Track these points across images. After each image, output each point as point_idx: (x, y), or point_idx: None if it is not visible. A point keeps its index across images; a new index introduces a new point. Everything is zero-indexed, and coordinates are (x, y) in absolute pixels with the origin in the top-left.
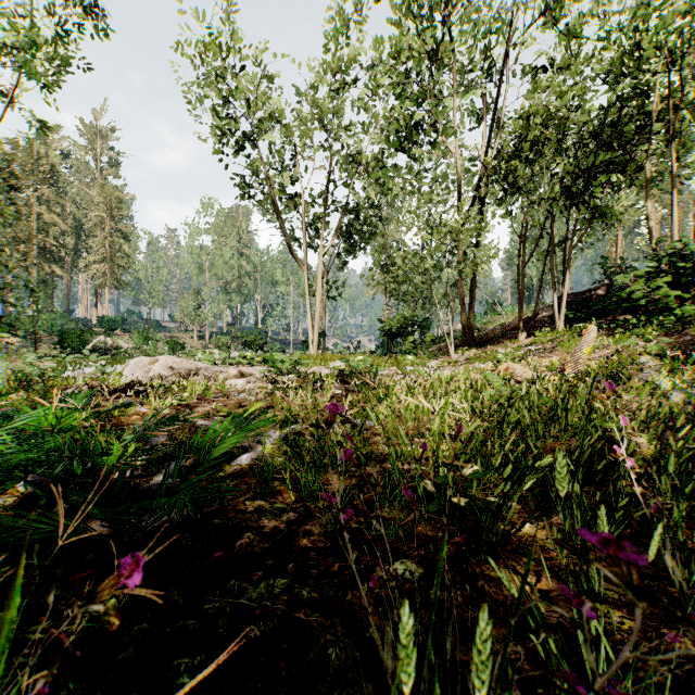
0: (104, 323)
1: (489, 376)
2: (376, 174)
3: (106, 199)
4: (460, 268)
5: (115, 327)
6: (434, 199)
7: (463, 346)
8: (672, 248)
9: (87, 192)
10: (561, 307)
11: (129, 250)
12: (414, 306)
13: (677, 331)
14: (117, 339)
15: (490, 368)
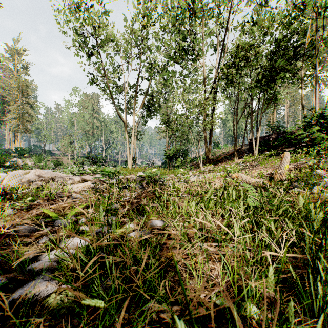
0: (18, 151)
1: (244, 185)
2: (162, 74)
3: (19, 85)
4: (206, 123)
5: (24, 153)
6: (190, 91)
7: (206, 163)
8: (315, 113)
9: (10, 82)
10: (257, 144)
11: (33, 113)
12: (180, 144)
13: (326, 155)
14: (25, 159)
15: (224, 175)
